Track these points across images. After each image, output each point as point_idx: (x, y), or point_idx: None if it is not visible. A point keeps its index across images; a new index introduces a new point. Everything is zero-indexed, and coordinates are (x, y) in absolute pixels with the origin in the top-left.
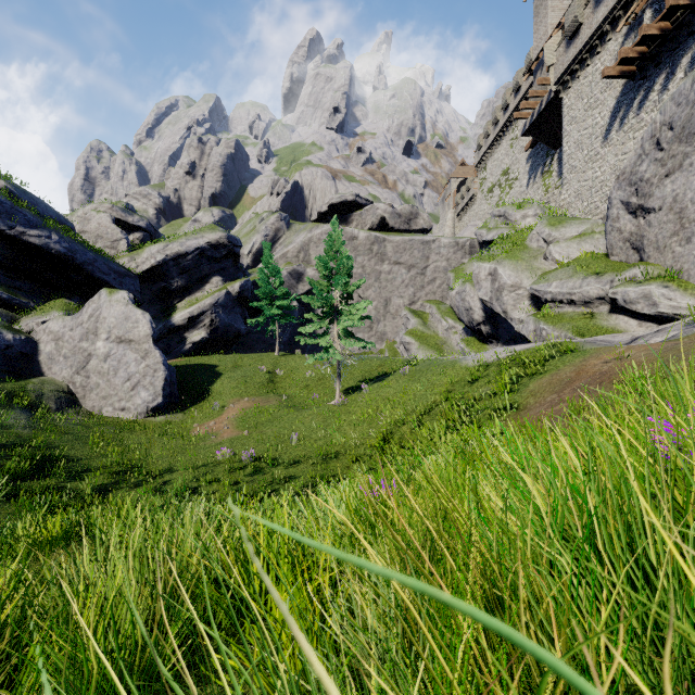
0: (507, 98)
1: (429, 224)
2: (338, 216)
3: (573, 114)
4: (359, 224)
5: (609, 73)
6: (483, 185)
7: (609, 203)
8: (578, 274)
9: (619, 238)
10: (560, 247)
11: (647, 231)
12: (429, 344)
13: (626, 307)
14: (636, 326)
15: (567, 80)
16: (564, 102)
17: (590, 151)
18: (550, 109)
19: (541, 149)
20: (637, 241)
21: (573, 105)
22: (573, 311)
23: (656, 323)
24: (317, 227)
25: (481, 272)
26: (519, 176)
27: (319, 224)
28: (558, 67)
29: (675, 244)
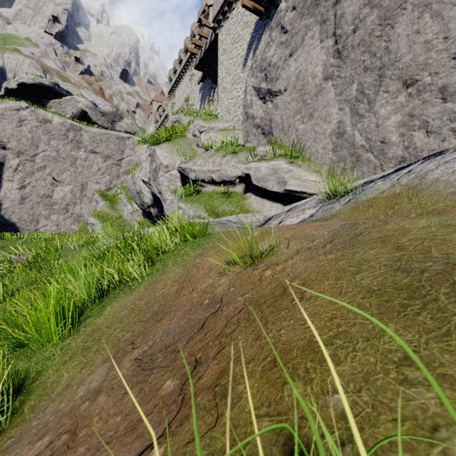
0: (187, 43)
1: (132, 129)
2: (33, 99)
3: (225, 47)
4: (59, 111)
5: (246, 3)
6: (173, 108)
7: (245, 92)
8: (218, 152)
9: (252, 124)
10: (210, 136)
11: (275, 114)
12: (112, 225)
13: (258, 185)
14: (267, 206)
15: (220, 19)
16: (219, 38)
17: (235, 75)
18: (212, 50)
19: (208, 83)
20: (267, 126)
21: (225, 40)
22: (214, 190)
23: (284, 203)
24: (2, 102)
25: (143, 153)
26: (195, 102)
27: (6, 100)
28: (215, 8)
29: (299, 122)
